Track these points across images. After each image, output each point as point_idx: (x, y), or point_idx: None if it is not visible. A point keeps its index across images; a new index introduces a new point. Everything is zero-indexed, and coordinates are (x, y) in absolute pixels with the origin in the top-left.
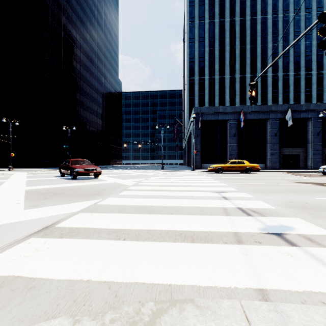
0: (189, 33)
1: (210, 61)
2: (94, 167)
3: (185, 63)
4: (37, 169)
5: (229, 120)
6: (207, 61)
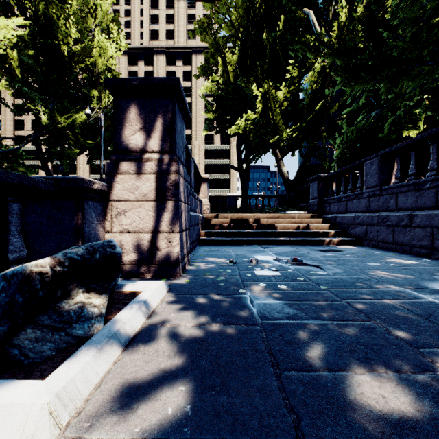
0: None
1: None
2: None
3: None
4: None
5: None
6: None
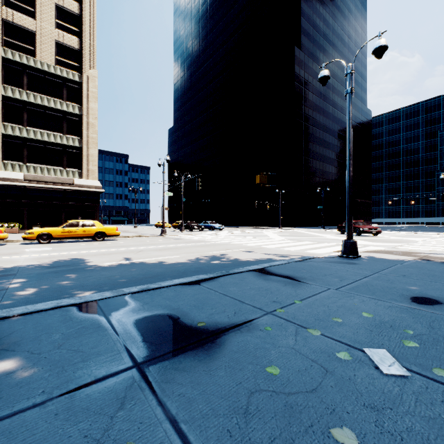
0: None
1: None
2: (375, 227)
3: None
4: (297, 228)
5: None
6: None
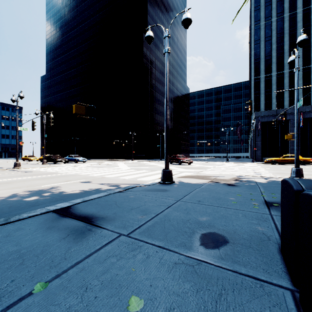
0: (254, 36)
1: (277, 57)
2: (189, 159)
3: (250, 64)
4: (144, 160)
5: (291, 120)
6: (274, 58)
